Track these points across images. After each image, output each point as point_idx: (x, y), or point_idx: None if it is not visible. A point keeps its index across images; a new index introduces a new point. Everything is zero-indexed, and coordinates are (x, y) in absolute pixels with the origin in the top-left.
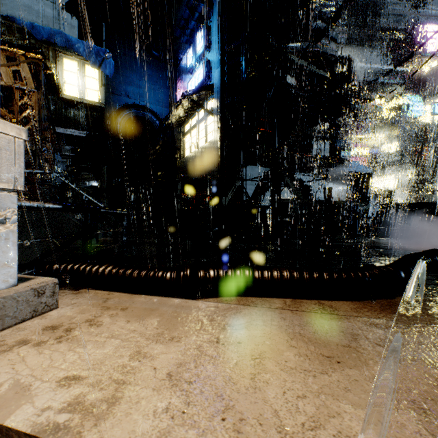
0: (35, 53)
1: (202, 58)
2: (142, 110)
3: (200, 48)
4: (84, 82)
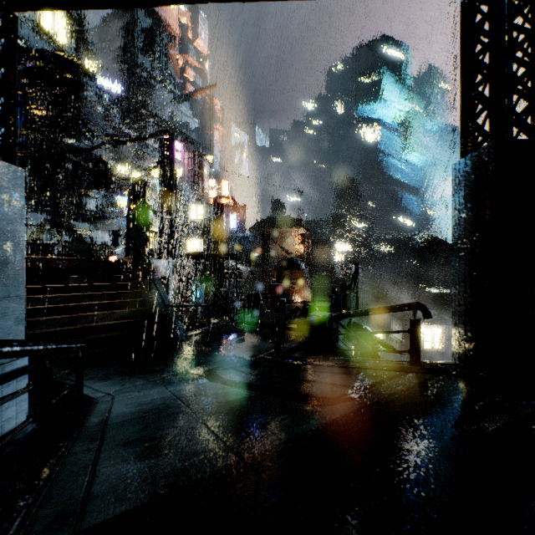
0: None
1: None
2: None
3: None
4: None
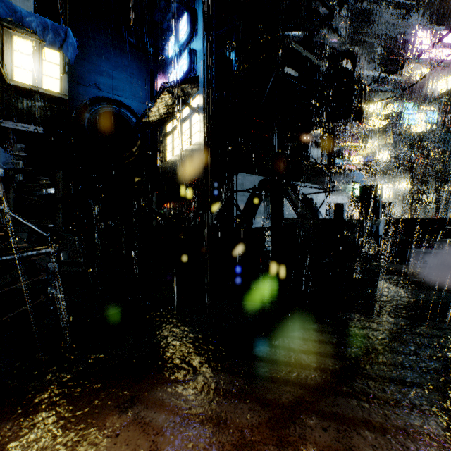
0: None
1: (186, 47)
2: (115, 105)
3: (184, 34)
4: (41, 67)
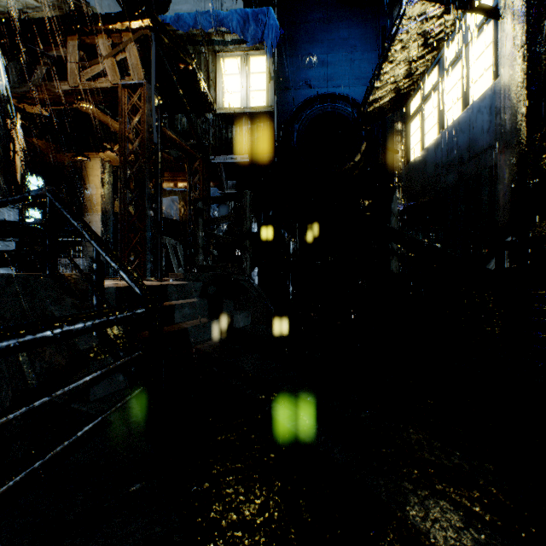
0: (140, 18)
1: None
2: (330, 101)
3: None
4: (248, 83)
